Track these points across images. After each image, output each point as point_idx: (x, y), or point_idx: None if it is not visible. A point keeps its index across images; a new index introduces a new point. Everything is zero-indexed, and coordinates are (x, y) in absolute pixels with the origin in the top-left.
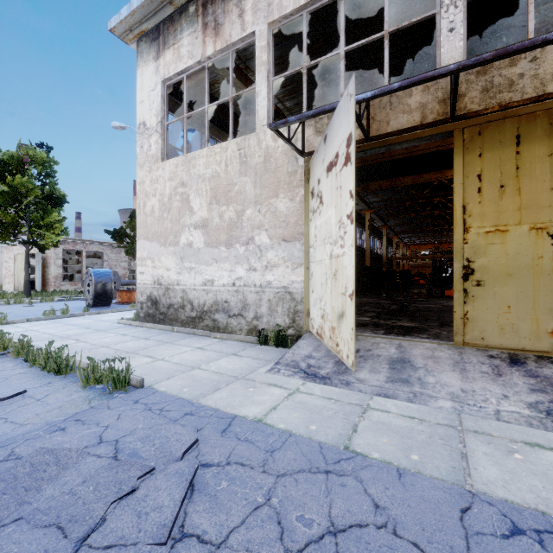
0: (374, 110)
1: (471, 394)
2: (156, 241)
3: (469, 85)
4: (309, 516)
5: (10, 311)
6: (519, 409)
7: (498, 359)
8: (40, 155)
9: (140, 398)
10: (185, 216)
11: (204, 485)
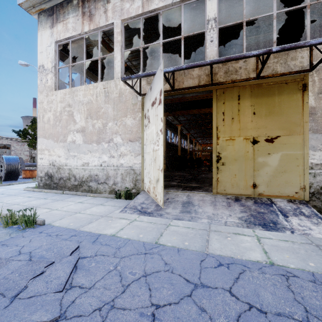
0: (176, 75)
1: (216, 215)
2: (51, 139)
3: (219, 69)
4: (135, 271)
5: None
6: (234, 220)
7: (230, 199)
8: None
9: (43, 230)
10: (70, 124)
11: (82, 266)
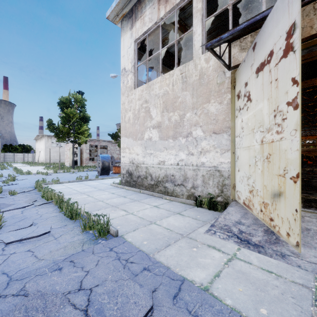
0: None
1: None
2: (131, 137)
3: None
4: None
5: (64, 176)
6: None
7: None
8: (78, 97)
9: (114, 246)
10: (147, 121)
11: None
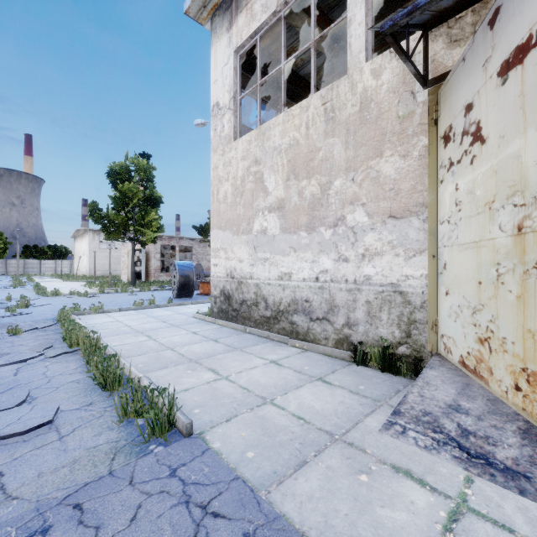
0: None
1: None
2: (229, 230)
3: None
4: None
5: (114, 299)
6: None
7: None
8: (142, 163)
9: (180, 464)
10: (258, 198)
11: None
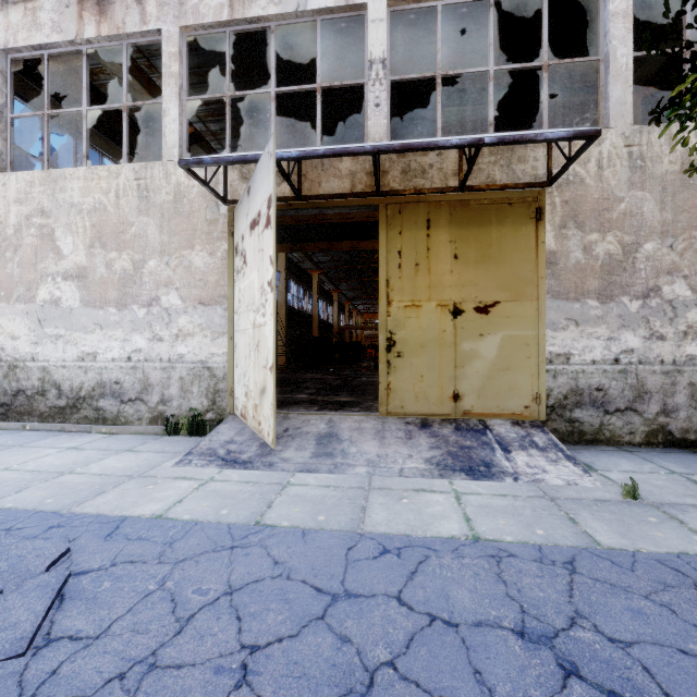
0: (306, 167)
1: (384, 458)
2: None
3: (392, 164)
4: (207, 586)
5: None
6: (418, 465)
7: (412, 425)
8: None
9: None
10: (46, 260)
11: (79, 591)
